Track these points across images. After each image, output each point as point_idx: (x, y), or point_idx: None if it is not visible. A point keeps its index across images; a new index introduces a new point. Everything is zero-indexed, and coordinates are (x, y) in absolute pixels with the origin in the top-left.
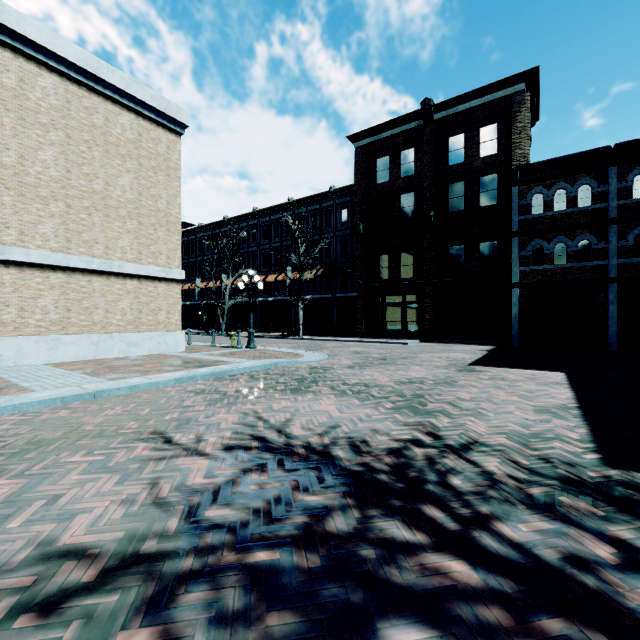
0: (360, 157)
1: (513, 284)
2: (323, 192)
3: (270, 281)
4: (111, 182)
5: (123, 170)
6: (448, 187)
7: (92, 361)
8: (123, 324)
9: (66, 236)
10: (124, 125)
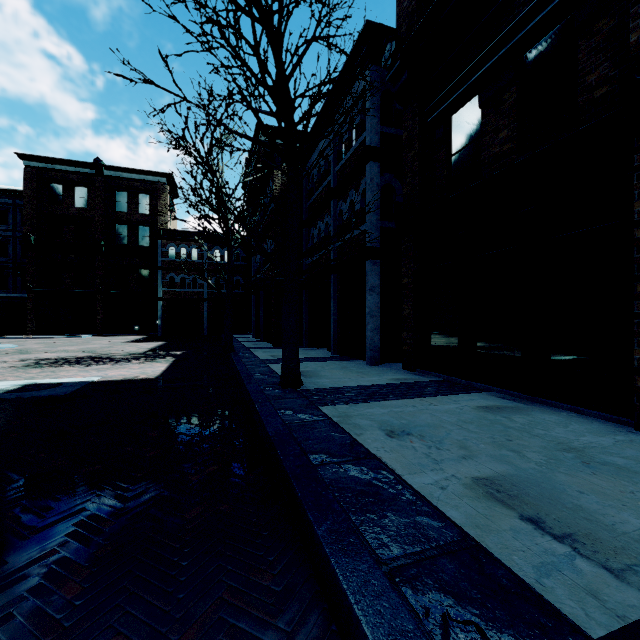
0: (31, 176)
1: (159, 298)
2: None
3: None
4: None
5: None
6: (116, 226)
7: None
8: None
9: None
10: None
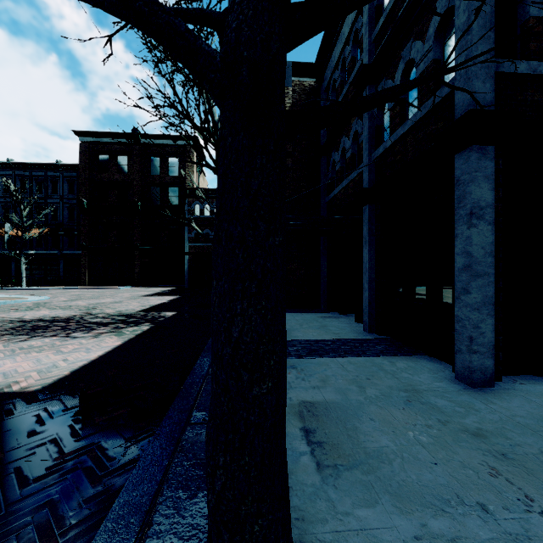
0: (85, 149)
1: (185, 253)
2: (49, 163)
3: None
4: None
5: None
6: (151, 188)
7: None
8: None
9: None
10: None
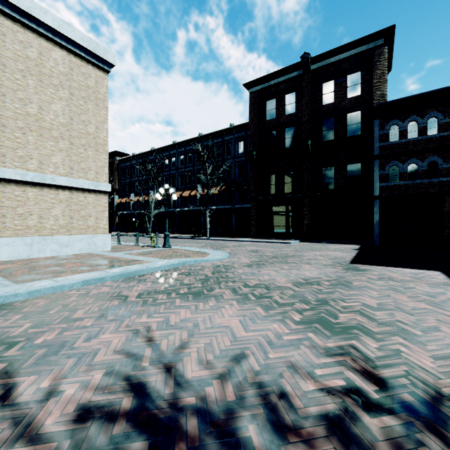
0: (253, 100)
1: (374, 196)
2: (225, 128)
3: (185, 196)
4: (44, 107)
5: (56, 98)
6: (322, 122)
7: (24, 260)
8: (56, 228)
9: (1, 151)
10: (57, 60)
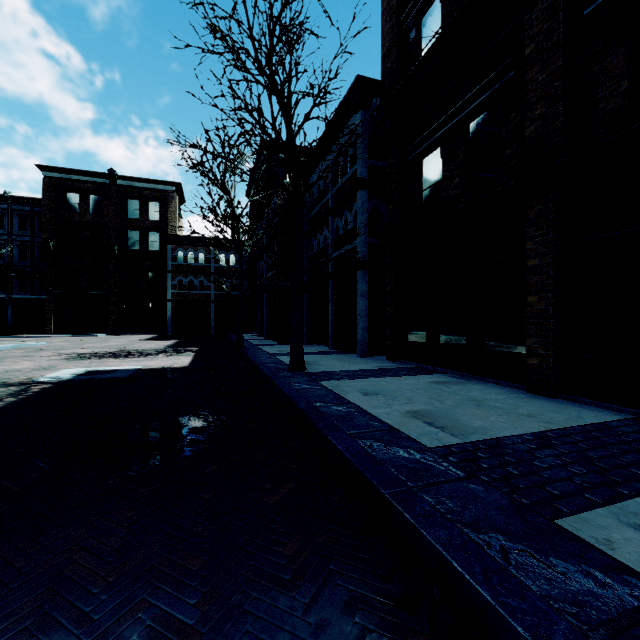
0: (50, 186)
1: (168, 300)
2: None
3: None
4: None
5: None
6: (128, 232)
7: None
8: None
9: None
10: None
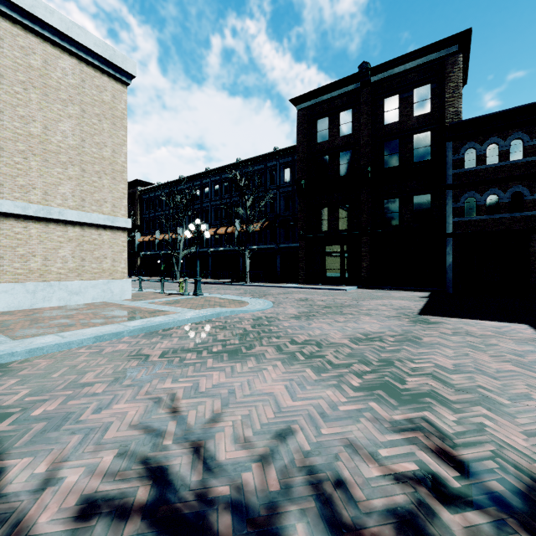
0: (302, 118)
1: (447, 234)
2: (268, 153)
3: (220, 233)
4: (50, 126)
5: (64, 115)
6: (384, 145)
7: (25, 311)
8: (64, 272)
9: None
10: (65, 69)
